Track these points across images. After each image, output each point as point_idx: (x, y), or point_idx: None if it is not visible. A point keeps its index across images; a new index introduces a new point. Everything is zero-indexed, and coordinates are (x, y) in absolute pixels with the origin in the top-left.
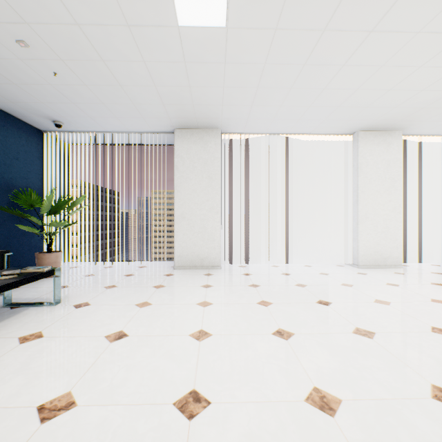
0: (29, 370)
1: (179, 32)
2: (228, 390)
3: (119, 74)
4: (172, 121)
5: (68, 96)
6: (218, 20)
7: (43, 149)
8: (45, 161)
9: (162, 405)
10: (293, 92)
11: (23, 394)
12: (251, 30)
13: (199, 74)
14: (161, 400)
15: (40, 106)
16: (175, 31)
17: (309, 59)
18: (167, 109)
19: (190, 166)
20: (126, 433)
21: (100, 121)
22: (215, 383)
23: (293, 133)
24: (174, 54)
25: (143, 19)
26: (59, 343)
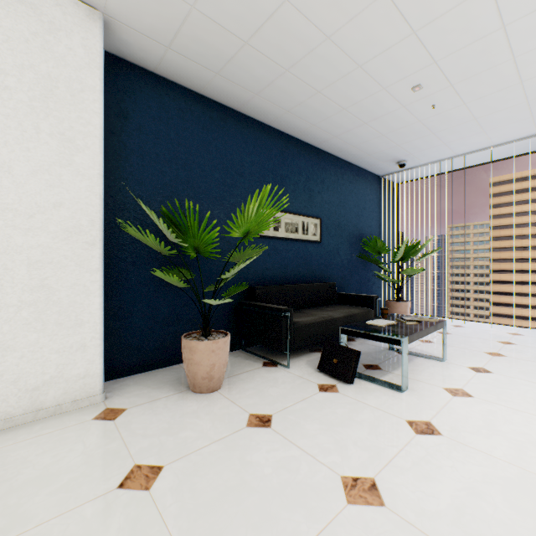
0: (501, 433)
1: None
2: None
3: (529, 66)
4: None
5: (431, 127)
6: None
7: (380, 195)
8: (381, 206)
9: None
10: None
11: (529, 462)
12: None
13: None
14: None
15: (393, 150)
16: None
17: None
18: None
19: None
20: None
21: (454, 145)
22: None
23: None
24: None
25: None
26: (504, 412)
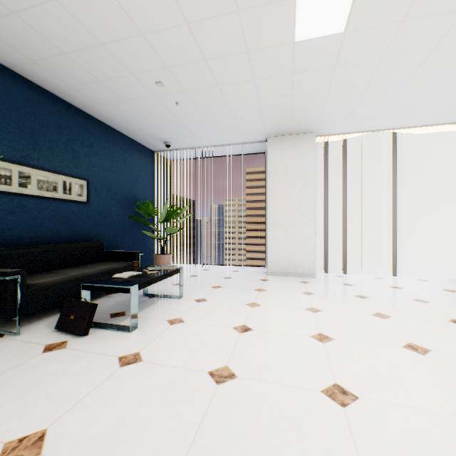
0: (187, 345)
1: (294, 47)
2: (372, 390)
3: (228, 95)
4: (266, 130)
5: (181, 120)
6: (336, 27)
7: (154, 167)
8: (156, 177)
9: (311, 390)
10: (412, 83)
11: (192, 361)
12: (372, 28)
13: (304, 82)
14: (307, 386)
15: (158, 131)
16: (290, 47)
17: (439, 43)
18: (264, 120)
19: (283, 172)
20: (288, 405)
21: (201, 138)
22: (355, 382)
23: (402, 127)
24: (283, 68)
25: (262, 43)
26: (198, 328)
